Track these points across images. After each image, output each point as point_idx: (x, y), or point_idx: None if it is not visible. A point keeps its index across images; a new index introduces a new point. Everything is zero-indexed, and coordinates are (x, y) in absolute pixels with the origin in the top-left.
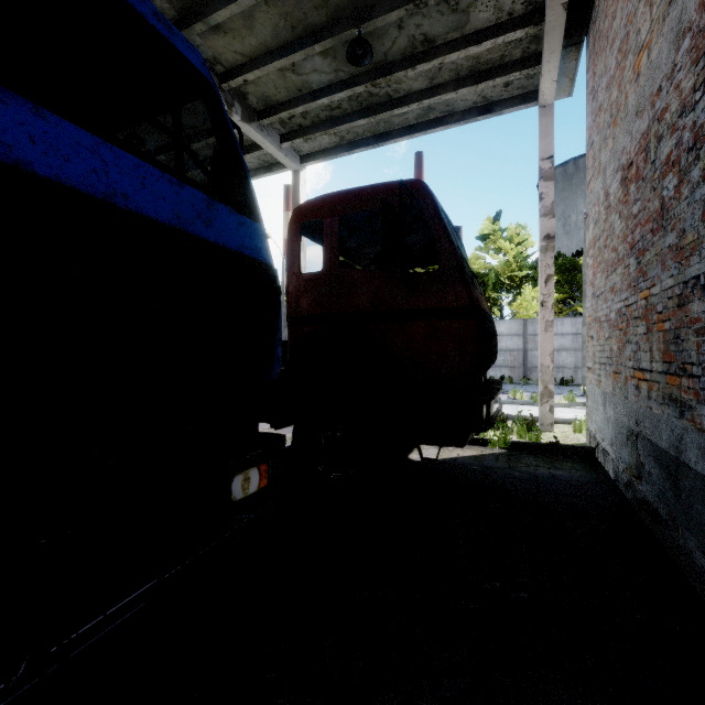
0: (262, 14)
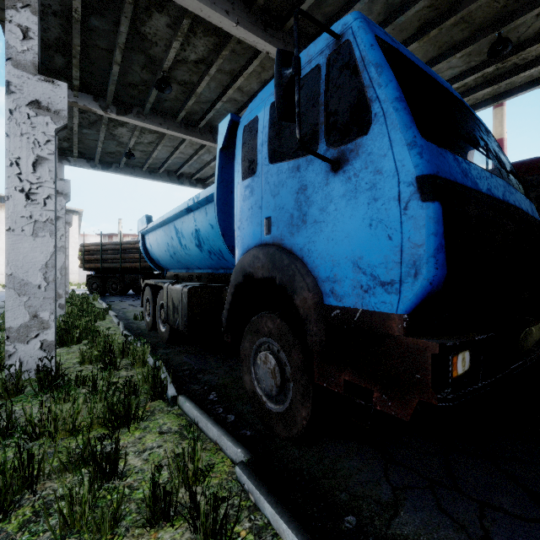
0: (418, 48)
